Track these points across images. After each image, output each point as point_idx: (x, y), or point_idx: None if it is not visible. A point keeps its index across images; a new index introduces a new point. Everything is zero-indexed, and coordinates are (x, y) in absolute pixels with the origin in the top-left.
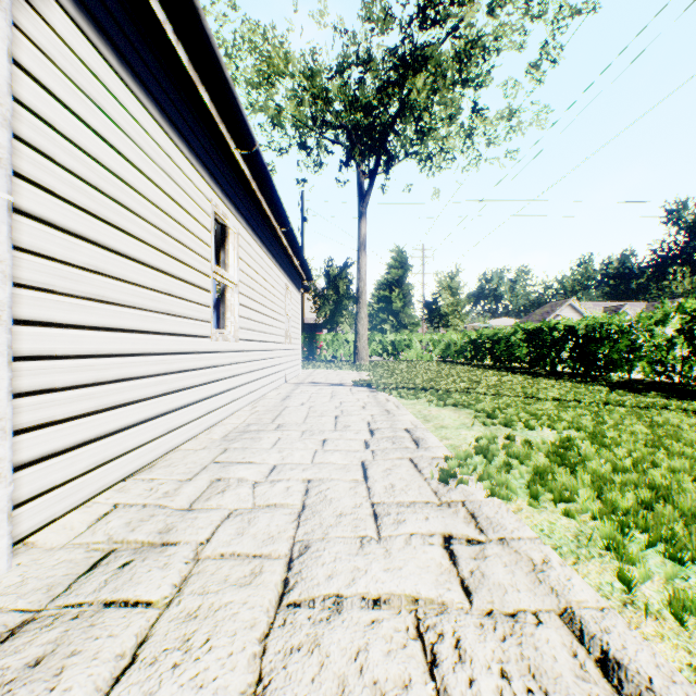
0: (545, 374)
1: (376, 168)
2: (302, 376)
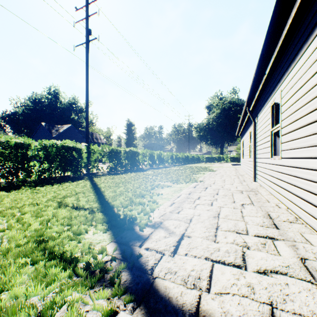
0: None
1: None
2: None
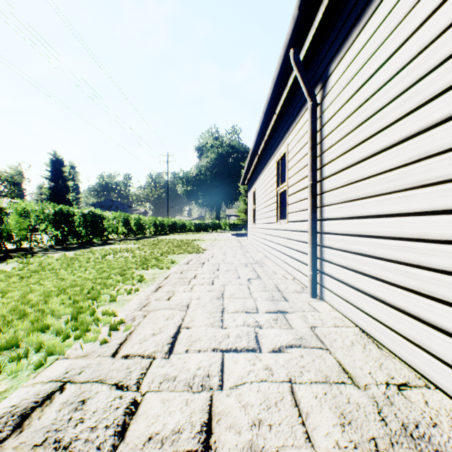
0: None
1: None
2: None
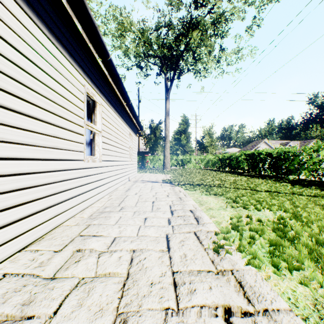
0: (256, 176)
1: (174, 76)
2: (138, 177)
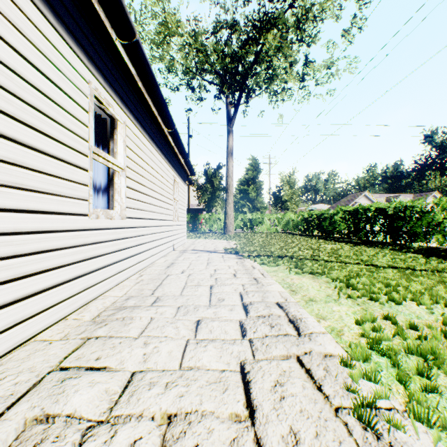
0: (362, 243)
1: (239, 99)
2: (187, 245)
